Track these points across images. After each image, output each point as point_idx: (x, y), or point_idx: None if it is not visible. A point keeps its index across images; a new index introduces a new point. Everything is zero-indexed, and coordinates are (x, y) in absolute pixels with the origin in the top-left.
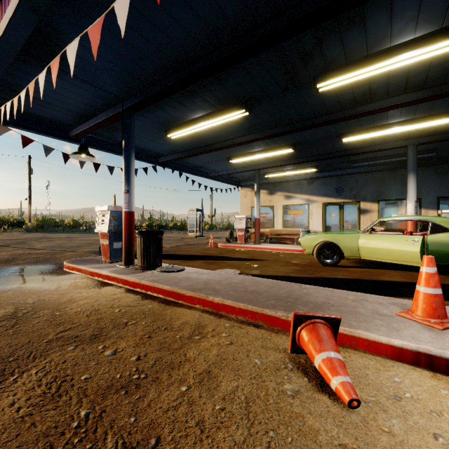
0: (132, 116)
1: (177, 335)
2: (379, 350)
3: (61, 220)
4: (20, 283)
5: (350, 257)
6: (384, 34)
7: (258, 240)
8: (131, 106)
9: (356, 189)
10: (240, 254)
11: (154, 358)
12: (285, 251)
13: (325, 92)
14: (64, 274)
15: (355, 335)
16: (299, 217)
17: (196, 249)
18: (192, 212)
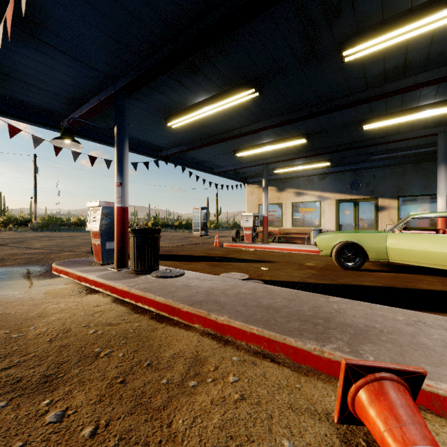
0: (125, 98)
1: (164, 379)
2: None
3: (68, 219)
4: None
5: (376, 260)
6: None
7: (266, 239)
8: (124, 86)
9: (373, 184)
10: (248, 254)
11: (119, 433)
12: (297, 252)
13: (351, 65)
14: (51, 278)
15: (438, 393)
16: (310, 215)
17: (200, 249)
18: (197, 211)
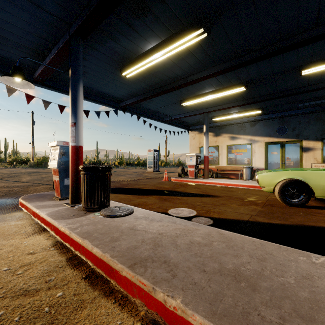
0: (79, 43)
1: None
2: None
3: None
4: None
5: (323, 198)
6: None
7: (207, 175)
8: (77, 30)
9: (299, 128)
10: (192, 188)
11: None
12: (234, 186)
13: None
14: (13, 211)
15: None
16: (242, 155)
17: (152, 183)
18: (150, 152)
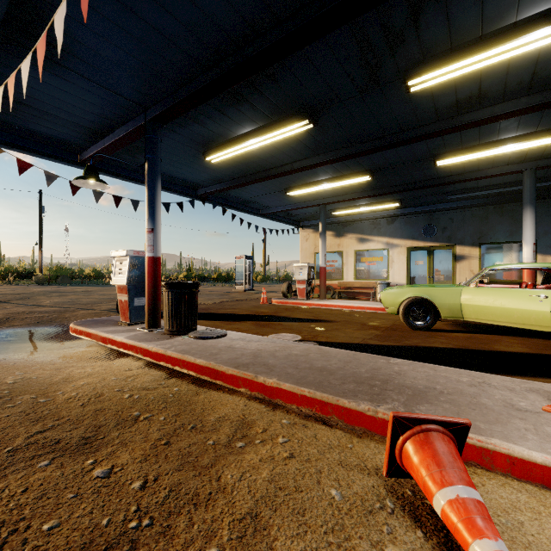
0: (158, 130)
1: (210, 440)
2: (531, 474)
3: (80, 270)
4: (7, 352)
5: (449, 319)
6: (509, 1)
7: (324, 295)
8: (156, 116)
9: (451, 229)
10: (301, 313)
11: (169, 486)
12: (359, 309)
13: (418, 95)
14: (70, 340)
15: (488, 447)
16: (376, 265)
17: (245, 306)
18: (240, 260)
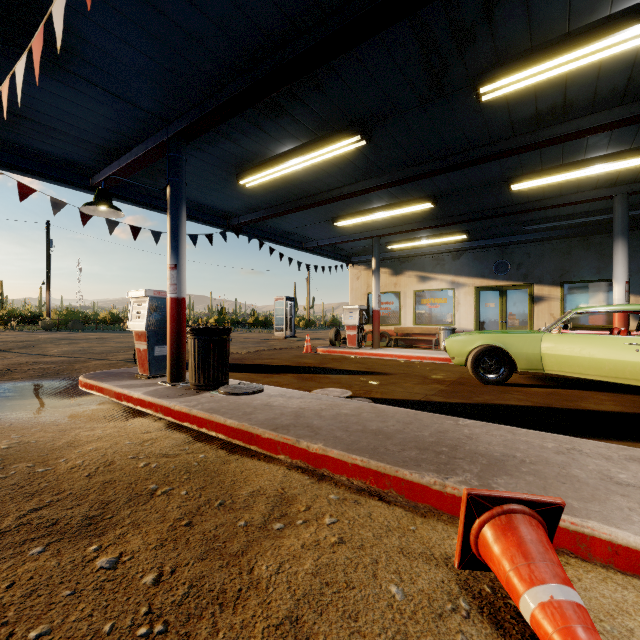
0: (182, 148)
1: (241, 520)
2: (639, 566)
3: (94, 314)
4: (3, 410)
5: (527, 371)
6: None
7: (378, 342)
8: (180, 131)
9: (527, 265)
10: (352, 364)
11: (189, 580)
12: (420, 360)
13: (491, 105)
14: (78, 396)
15: (584, 532)
16: (440, 308)
17: (285, 356)
18: (280, 302)
